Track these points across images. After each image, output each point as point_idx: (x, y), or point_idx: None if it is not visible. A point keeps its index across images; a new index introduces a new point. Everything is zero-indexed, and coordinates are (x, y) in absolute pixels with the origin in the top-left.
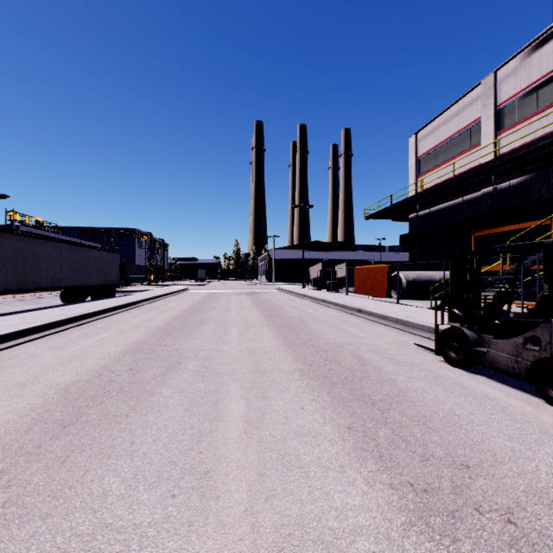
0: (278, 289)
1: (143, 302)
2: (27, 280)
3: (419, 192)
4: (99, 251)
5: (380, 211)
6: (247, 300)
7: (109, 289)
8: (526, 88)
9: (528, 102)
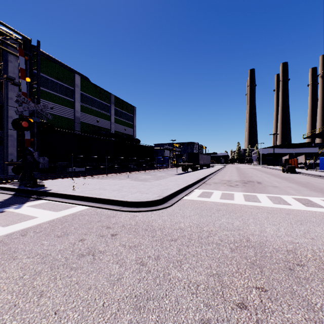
0: (262, 167)
1: (222, 168)
2: (204, 162)
3: (319, 132)
4: (208, 155)
5: (308, 136)
6: (250, 168)
7: (209, 165)
8: None
9: None
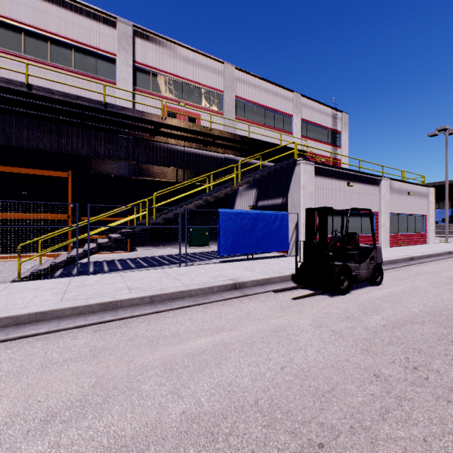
0: None
1: None
2: None
3: None
4: None
5: None
6: None
7: None
8: (12, 20)
9: (12, 36)
